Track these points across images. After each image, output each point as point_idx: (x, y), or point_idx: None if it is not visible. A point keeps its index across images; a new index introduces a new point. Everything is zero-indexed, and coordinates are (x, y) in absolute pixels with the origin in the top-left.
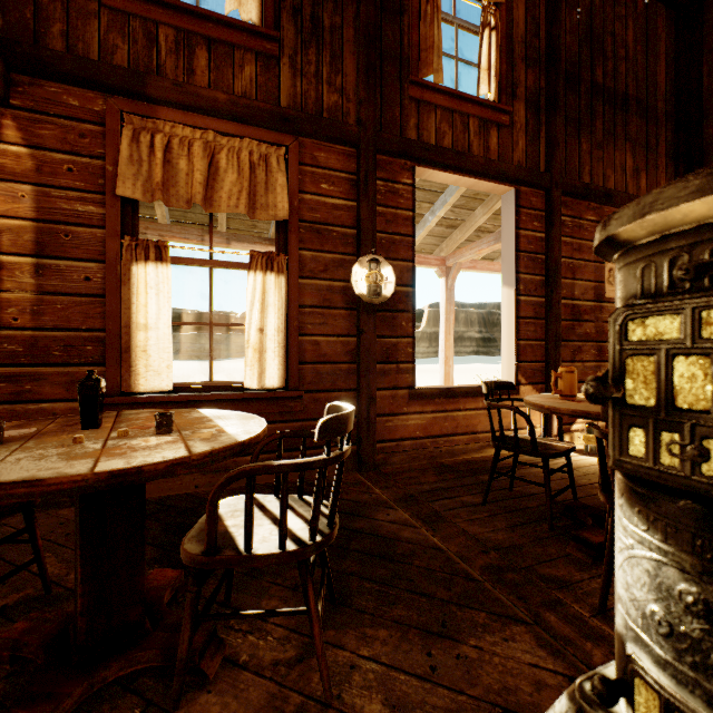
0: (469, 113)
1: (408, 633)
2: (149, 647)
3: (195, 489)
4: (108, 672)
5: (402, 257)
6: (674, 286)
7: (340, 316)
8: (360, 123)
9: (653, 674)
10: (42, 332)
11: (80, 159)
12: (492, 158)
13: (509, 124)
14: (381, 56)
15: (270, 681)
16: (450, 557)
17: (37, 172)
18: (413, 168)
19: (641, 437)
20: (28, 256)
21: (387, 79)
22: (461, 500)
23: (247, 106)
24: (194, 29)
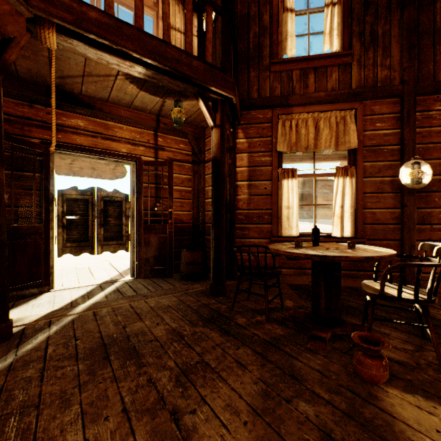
0: None
1: None
2: (347, 327)
3: (308, 283)
4: (336, 330)
5: (435, 157)
6: None
7: (388, 197)
8: (403, 82)
9: None
10: (250, 211)
11: (263, 139)
12: None
13: None
14: (418, 36)
15: (405, 353)
16: None
17: (248, 148)
18: None
19: None
20: (245, 181)
21: (422, 48)
22: None
23: (335, 94)
24: (308, 66)
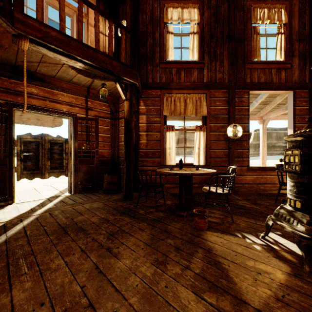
0: (271, 67)
1: (249, 218)
2: None
3: None
4: (189, 212)
5: (244, 122)
6: (291, 147)
7: (222, 143)
8: (229, 81)
9: (289, 196)
10: (147, 150)
11: (155, 107)
12: (282, 82)
13: (290, 67)
14: (236, 57)
15: (219, 219)
16: (262, 210)
17: (146, 112)
18: (248, 92)
19: (287, 166)
20: (145, 132)
21: (238, 64)
22: (267, 201)
23: (195, 84)
24: (181, 67)
